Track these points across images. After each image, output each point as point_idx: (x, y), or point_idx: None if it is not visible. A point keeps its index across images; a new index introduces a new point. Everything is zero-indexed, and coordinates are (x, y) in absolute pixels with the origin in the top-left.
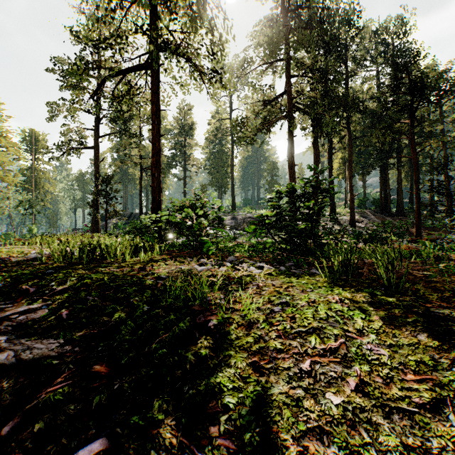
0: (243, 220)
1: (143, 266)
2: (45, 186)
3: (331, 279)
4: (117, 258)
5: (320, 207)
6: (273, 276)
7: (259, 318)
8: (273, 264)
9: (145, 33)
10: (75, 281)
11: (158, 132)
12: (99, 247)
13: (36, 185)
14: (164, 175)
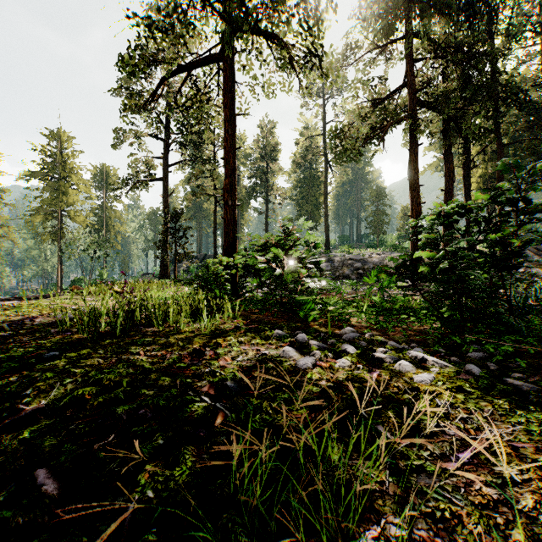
0: (342, 263)
1: (202, 345)
2: (115, 226)
3: None
4: (169, 324)
5: (524, 242)
6: (473, 399)
7: None
8: (440, 353)
9: (215, 10)
10: (67, 388)
11: (233, 144)
12: (144, 306)
13: (107, 225)
14: (242, 208)
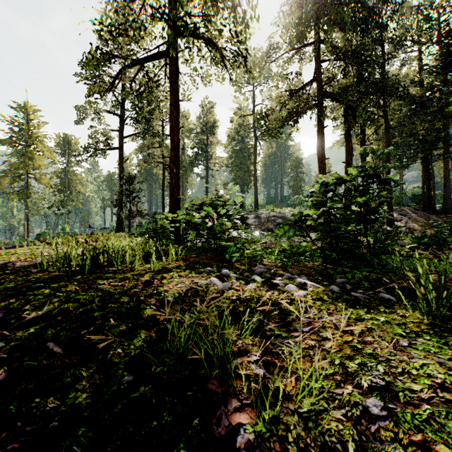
0: (267, 219)
1: (152, 278)
2: (76, 187)
3: (426, 315)
4: (126, 265)
5: (378, 204)
6: (326, 304)
7: (343, 432)
8: (318, 280)
9: (163, 17)
10: (55, 304)
11: (177, 124)
12: (106, 251)
13: (69, 186)
14: (186, 174)
